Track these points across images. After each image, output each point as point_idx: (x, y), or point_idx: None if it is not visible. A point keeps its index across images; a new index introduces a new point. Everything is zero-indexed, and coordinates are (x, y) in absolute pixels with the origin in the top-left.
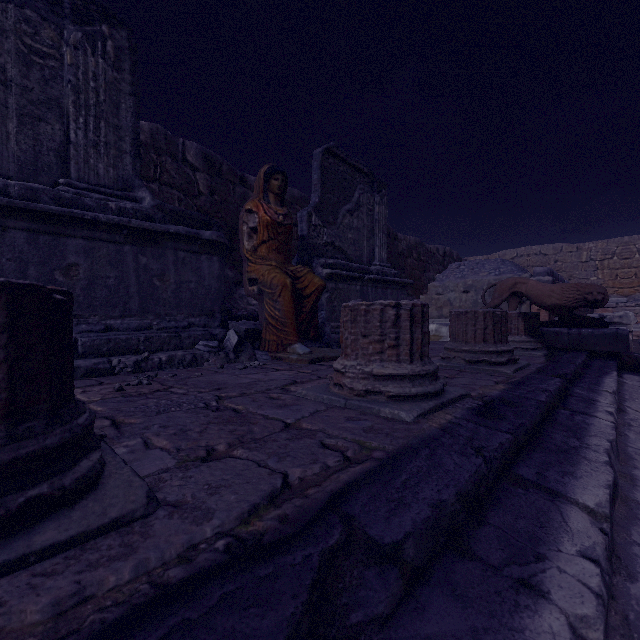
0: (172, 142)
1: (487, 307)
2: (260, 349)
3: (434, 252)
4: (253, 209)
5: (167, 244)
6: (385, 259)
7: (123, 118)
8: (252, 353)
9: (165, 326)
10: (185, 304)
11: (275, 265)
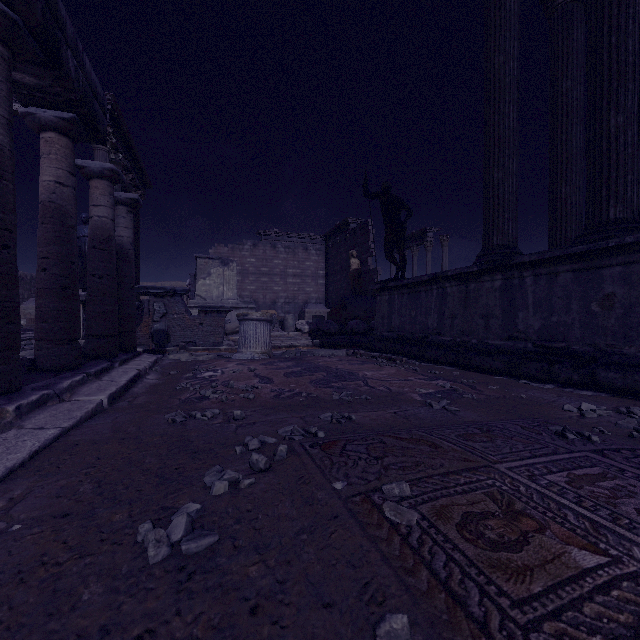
0: None
1: None
2: None
3: (24, 277)
4: None
5: None
6: None
7: None
8: None
9: None
10: None
11: None
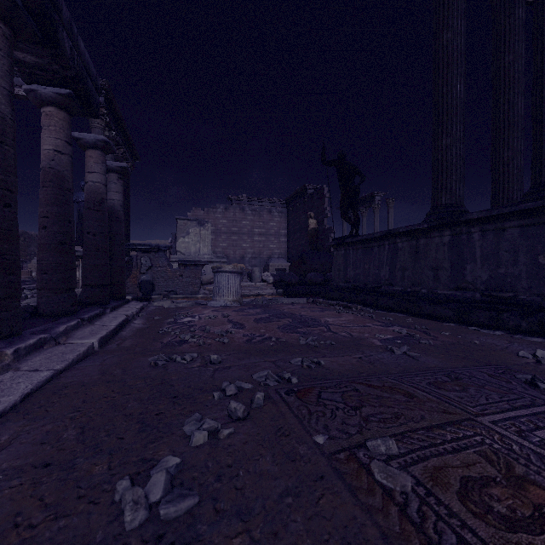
0: None
1: None
2: None
3: (35, 237)
4: None
5: None
6: None
7: None
8: None
9: None
10: None
11: None
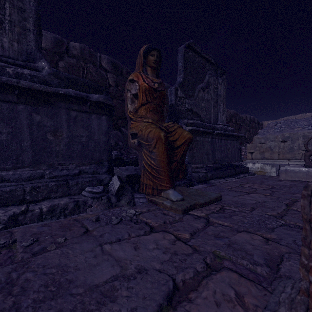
0: (93, 55)
1: (311, 153)
2: (139, 190)
3: (244, 119)
4: (134, 78)
5: (60, 104)
6: (225, 120)
7: (27, 2)
8: (131, 197)
9: (56, 175)
10: (76, 155)
11: (151, 122)
